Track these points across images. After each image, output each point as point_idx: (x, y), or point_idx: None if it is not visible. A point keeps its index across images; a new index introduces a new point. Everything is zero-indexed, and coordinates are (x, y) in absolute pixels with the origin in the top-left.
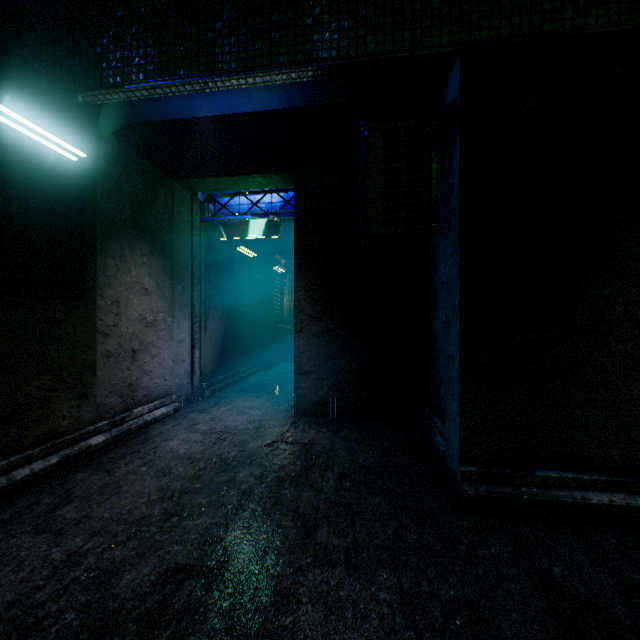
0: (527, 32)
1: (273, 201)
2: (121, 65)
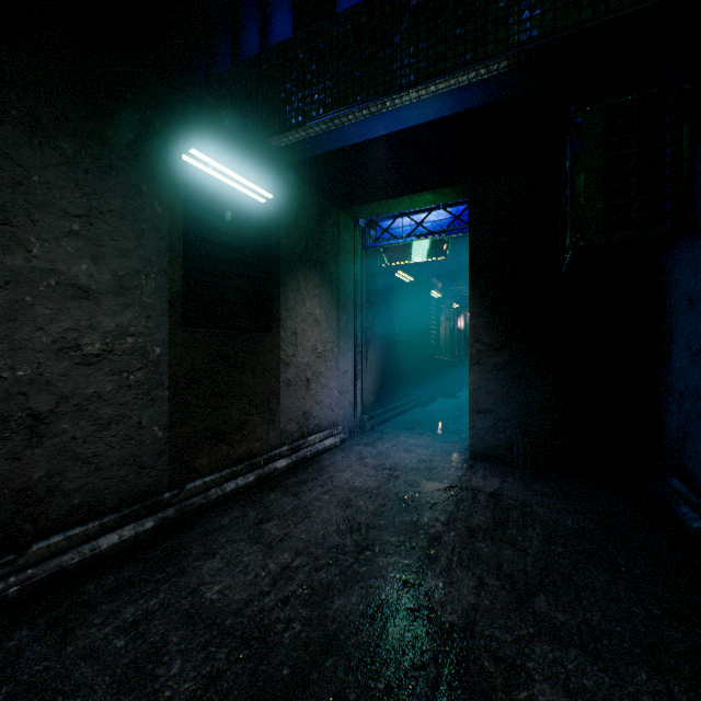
0: None
1: (439, 218)
2: (302, 105)
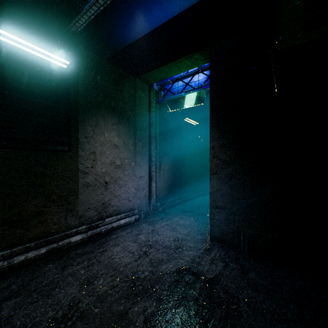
0: None
1: (199, 79)
2: None
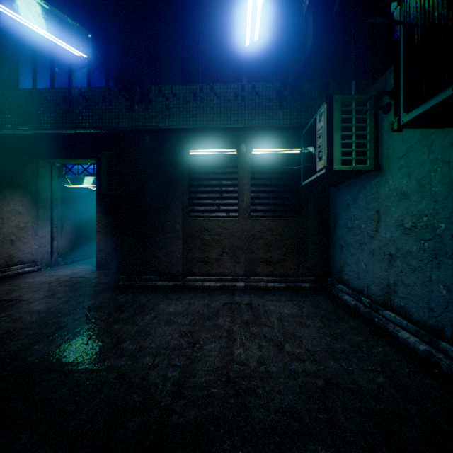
0: (154, 124)
1: (95, 168)
2: (1, 120)
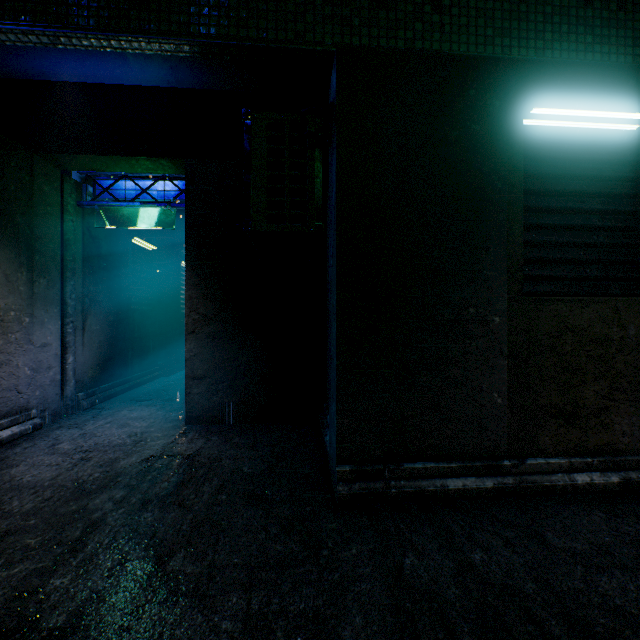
0: (402, 46)
1: (166, 189)
2: None
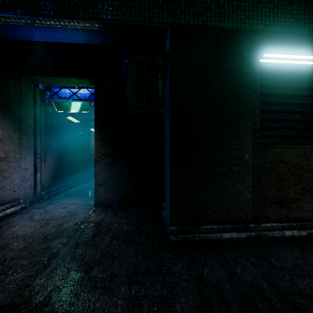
0: (200, 24)
1: (85, 93)
2: None
